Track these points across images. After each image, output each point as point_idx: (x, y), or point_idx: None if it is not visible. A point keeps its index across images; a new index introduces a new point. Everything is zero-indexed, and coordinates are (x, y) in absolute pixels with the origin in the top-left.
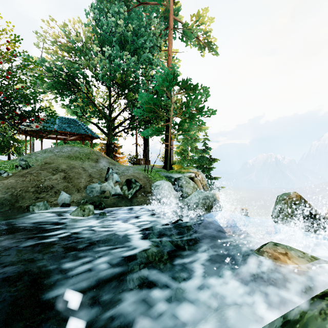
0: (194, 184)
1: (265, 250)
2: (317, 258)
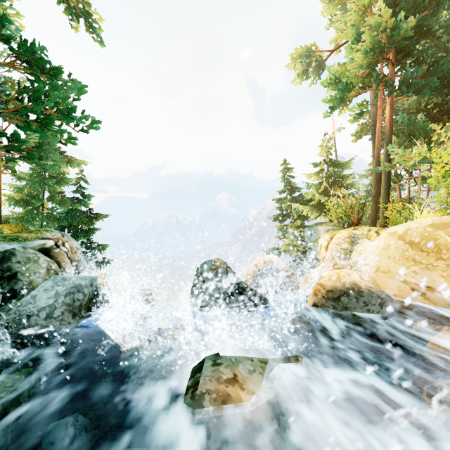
0: (50, 263)
1: (206, 390)
2: (266, 359)
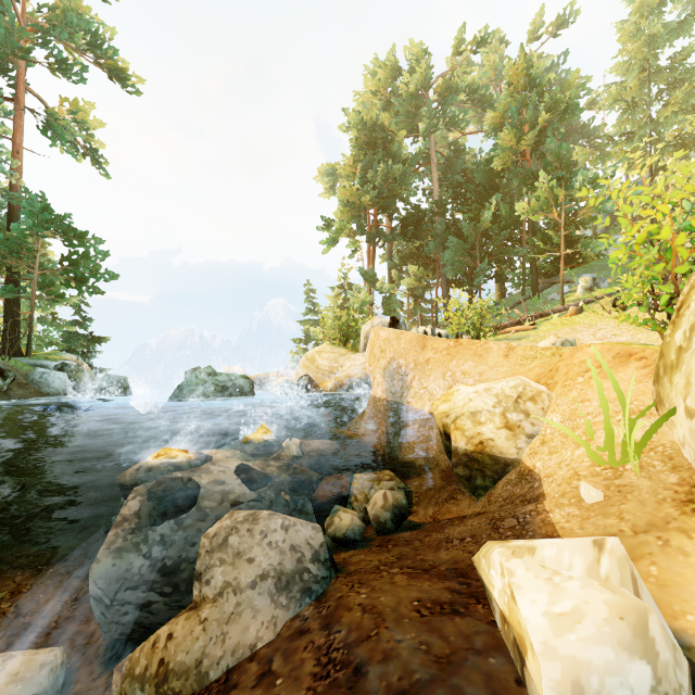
0: (90, 373)
1: None
2: None
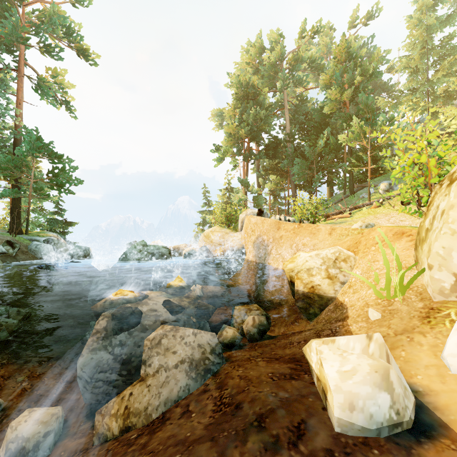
0: (66, 244)
1: None
2: None
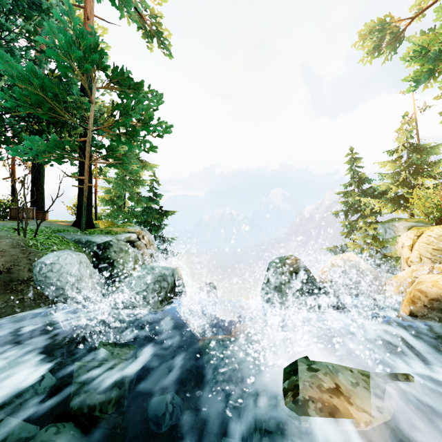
0: (137, 253)
1: (308, 397)
2: (366, 372)
